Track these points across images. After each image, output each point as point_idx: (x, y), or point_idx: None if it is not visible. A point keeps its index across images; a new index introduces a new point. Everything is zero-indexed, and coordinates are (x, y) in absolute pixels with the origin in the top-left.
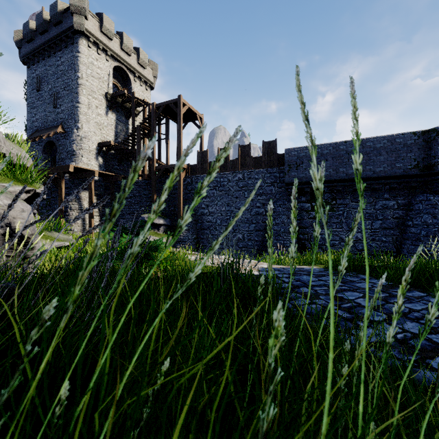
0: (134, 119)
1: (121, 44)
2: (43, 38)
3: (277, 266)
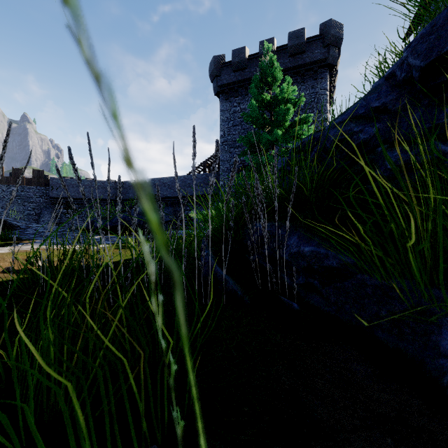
0: None
1: None
2: None
3: None
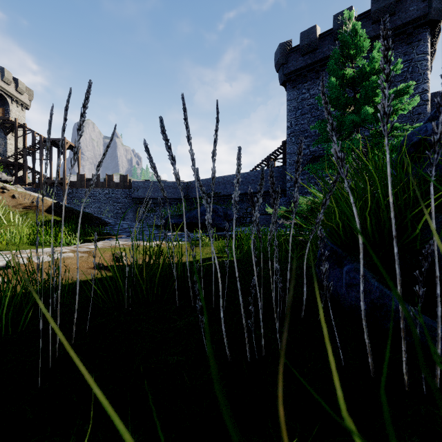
0: (17, 139)
1: (1, 77)
2: None
3: None
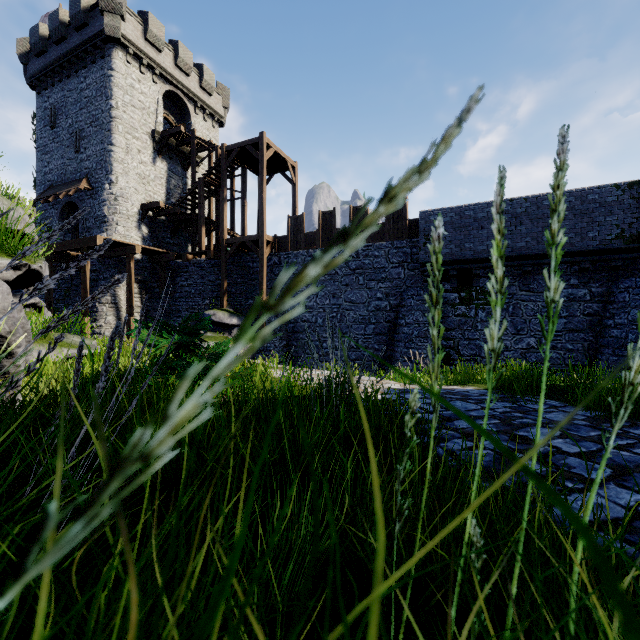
0: (194, 170)
1: (175, 59)
2: (60, 50)
3: (412, 386)
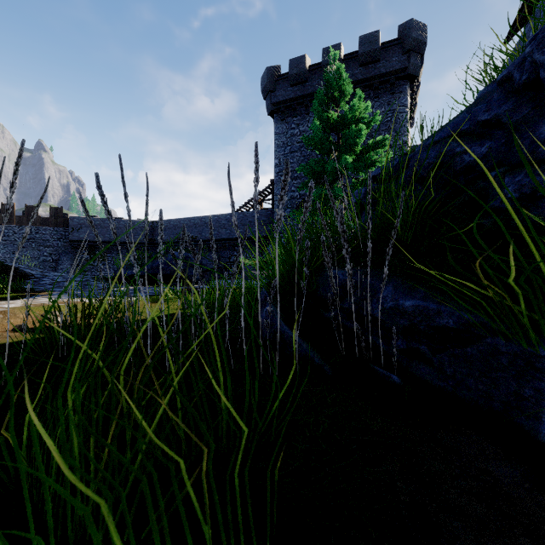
0: None
1: None
2: None
3: None
